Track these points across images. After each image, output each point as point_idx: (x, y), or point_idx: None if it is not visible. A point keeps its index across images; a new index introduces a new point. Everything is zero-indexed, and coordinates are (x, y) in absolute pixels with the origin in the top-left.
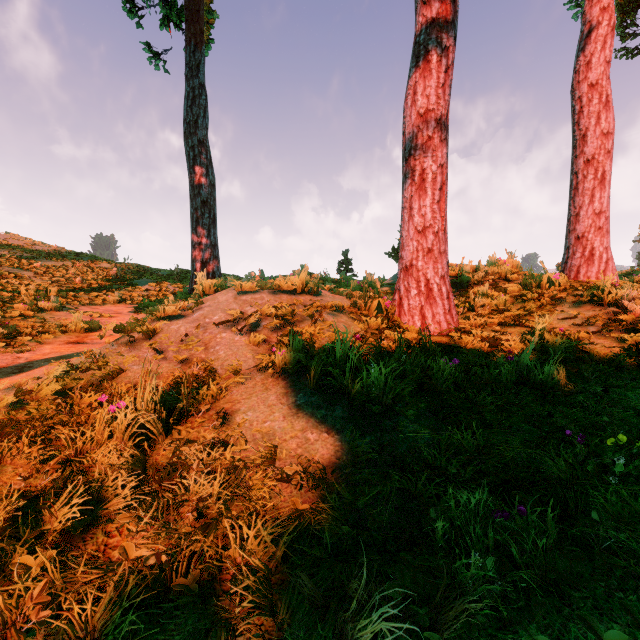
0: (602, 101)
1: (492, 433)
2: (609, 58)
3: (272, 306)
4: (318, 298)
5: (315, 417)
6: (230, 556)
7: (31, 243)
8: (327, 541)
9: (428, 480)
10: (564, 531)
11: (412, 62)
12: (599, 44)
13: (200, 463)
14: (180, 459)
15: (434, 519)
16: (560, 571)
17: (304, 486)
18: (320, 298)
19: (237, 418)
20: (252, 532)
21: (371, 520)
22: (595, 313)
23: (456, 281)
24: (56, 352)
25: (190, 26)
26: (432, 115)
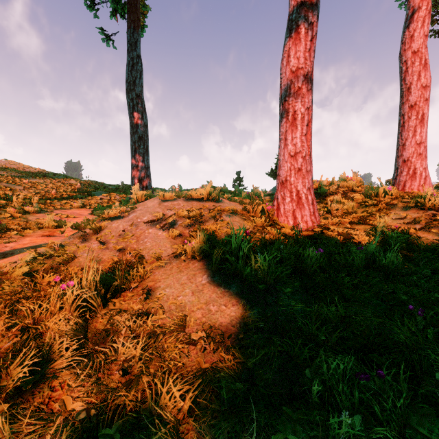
0: (422, 63)
1: (350, 306)
2: (427, 33)
3: (185, 210)
4: (219, 204)
5: (216, 293)
6: (147, 408)
7: (22, 166)
8: (224, 397)
9: (302, 344)
10: (413, 389)
11: (287, 34)
12: (420, 23)
13: (127, 330)
14: (113, 326)
15: (309, 379)
16: (414, 425)
17: (207, 348)
18: (220, 204)
19: (158, 293)
20: (165, 389)
21: (259, 378)
22: (419, 215)
23: (317, 192)
24: (33, 242)
25: (130, 15)
26: (301, 72)
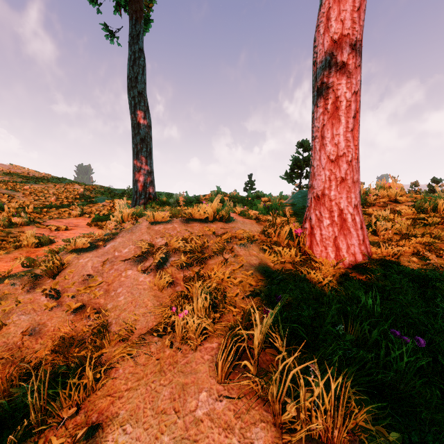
0: None
1: None
2: None
3: (182, 238)
4: (229, 225)
5: None
6: None
7: (27, 171)
8: None
9: None
10: None
11: None
12: None
13: None
14: None
15: None
16: None
17: None
18: (231, 224)
19: (109, 438)
20: None
21: None
22: None
23: None
24: None
25: (132, 5)
26: (347, 40)
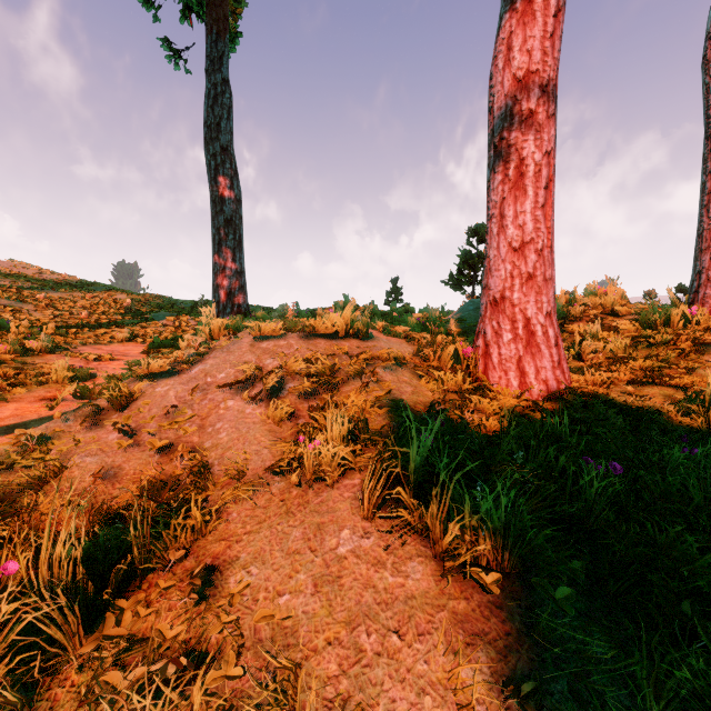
0: None
1: None
2: None
3: (303, 358)
4: (368, 343)
5: (373, 589)
6: None
7: (38, 271)
8: None
9: None
10: None
11: (504, 5)
12: None
13: None
14: None
15: None
16: None
17: None
18: (371, 343)
19: (231, 580)
20: None
21: None
22: None
23: None
24: (17, 416)
25: (211, 11)
26: (535, 79)
